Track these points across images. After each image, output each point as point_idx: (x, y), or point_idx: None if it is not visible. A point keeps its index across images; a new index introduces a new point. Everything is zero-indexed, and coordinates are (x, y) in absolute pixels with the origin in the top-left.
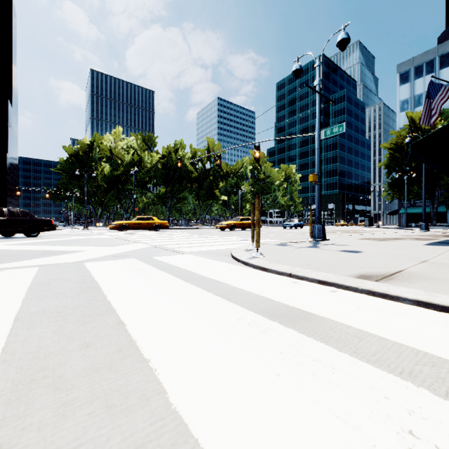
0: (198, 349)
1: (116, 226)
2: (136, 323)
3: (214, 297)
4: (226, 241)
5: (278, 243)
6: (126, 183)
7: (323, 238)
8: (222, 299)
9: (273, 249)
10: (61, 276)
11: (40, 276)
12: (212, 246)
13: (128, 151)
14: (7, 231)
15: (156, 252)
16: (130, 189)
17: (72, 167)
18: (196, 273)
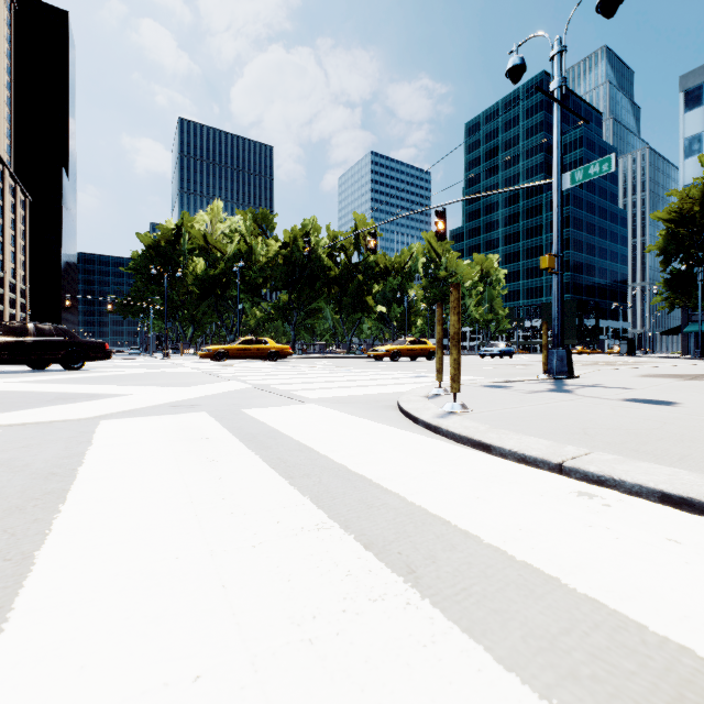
0: None
1: (209, 354)
2: None
3: (360, 557)
4: (385, 379)
5: (485, 382)
6: (229, 287)
7: (567, 375)
8: (385, 575)
9: (480, 395)
10: (19, 456)
11: None
12: (361, 388)
13: (231, 237)
14: (33, 361)
15: (255, 399)
16: (235, 297)
17: (150, 264)
18: (320, 452)
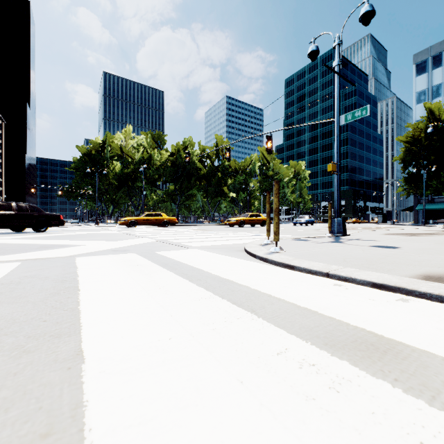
0: (209, 440)
1: (125, 222)
2: (102, 358)
3: (230, 306)
4: (236, 236)
5: (295, 238)
6: (136, 181)
7: (343, 233)
8: (242, 311)
9: (291, 244)
10: (40, 273)
11: (16, 272)
12: (222, 241)
13: (138, 149)
14: (15, 226)
15: (161, 247)
16: (140, 187)
17: (85, 166)
18: (204, 270)
